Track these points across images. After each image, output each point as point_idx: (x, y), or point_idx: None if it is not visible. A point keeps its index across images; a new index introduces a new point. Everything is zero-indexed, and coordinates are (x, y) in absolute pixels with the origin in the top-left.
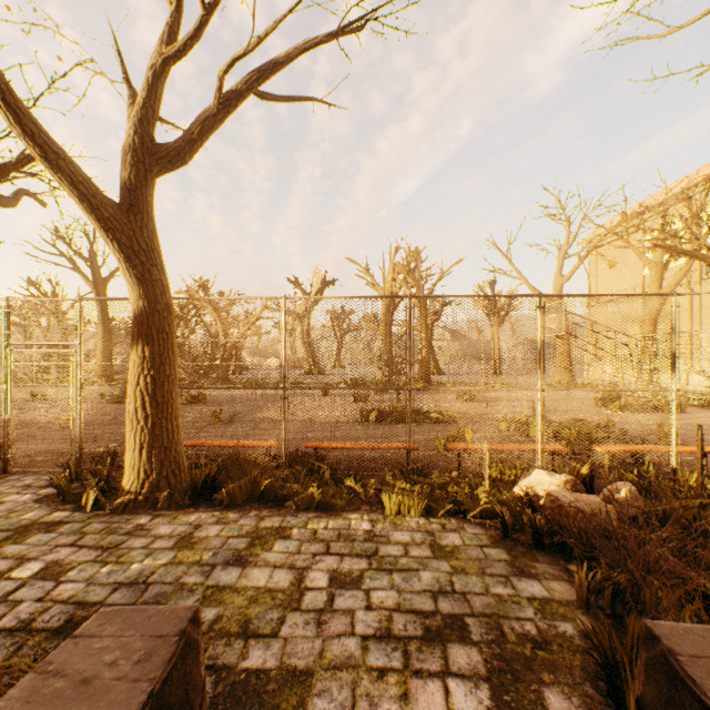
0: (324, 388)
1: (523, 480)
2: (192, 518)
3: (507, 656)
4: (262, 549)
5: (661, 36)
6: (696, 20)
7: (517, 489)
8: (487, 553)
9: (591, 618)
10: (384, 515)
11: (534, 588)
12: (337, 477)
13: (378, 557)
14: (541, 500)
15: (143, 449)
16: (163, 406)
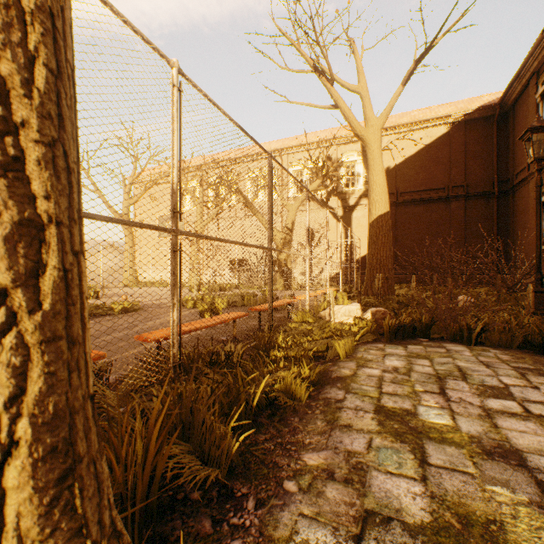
0: (219, 239)
1: (336, 314)
2: (317, 536)
3: (541, 365)
4: (456, 432)
5: (281, 67)
6: (297, 72)
7: (339, 320)
8: (415, 348)
9: (479, 346)
10: (349, 361)
11: (458, 348)
12: (254, 356)
13: (440, 375)
14: (368, 318)
15: (3, 466)
16: (77, 194)
